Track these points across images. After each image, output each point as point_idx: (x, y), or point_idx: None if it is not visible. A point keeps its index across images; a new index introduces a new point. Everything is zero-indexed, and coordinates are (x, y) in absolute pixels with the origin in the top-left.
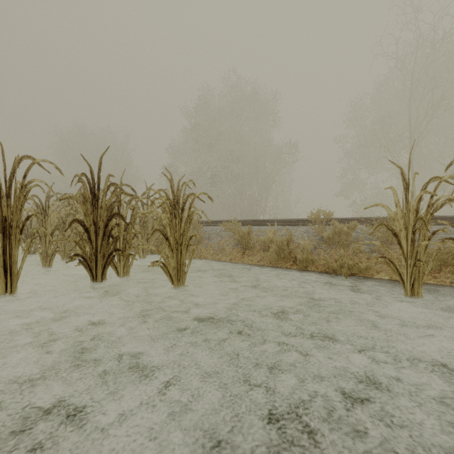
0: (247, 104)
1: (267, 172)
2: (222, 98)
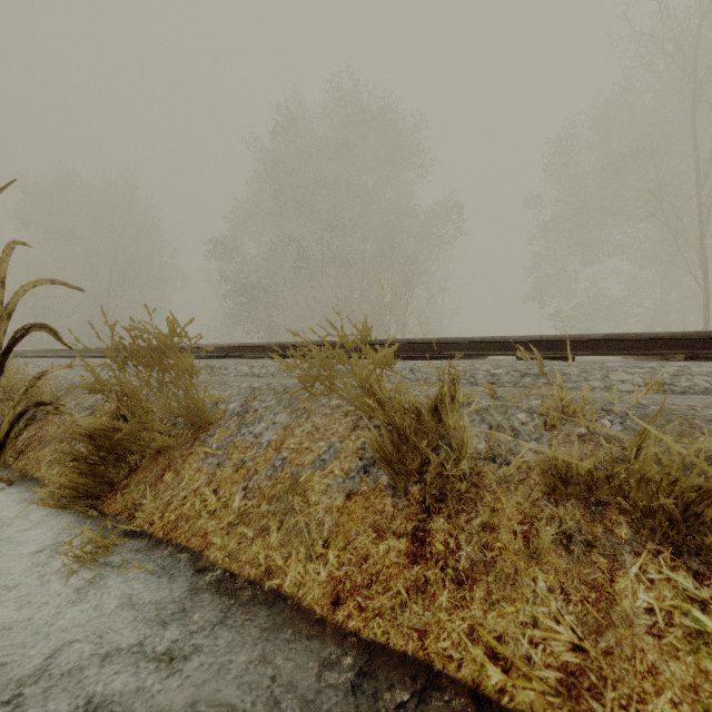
0: (371, 129)
1: (410, 253)
2: (324, 118)
